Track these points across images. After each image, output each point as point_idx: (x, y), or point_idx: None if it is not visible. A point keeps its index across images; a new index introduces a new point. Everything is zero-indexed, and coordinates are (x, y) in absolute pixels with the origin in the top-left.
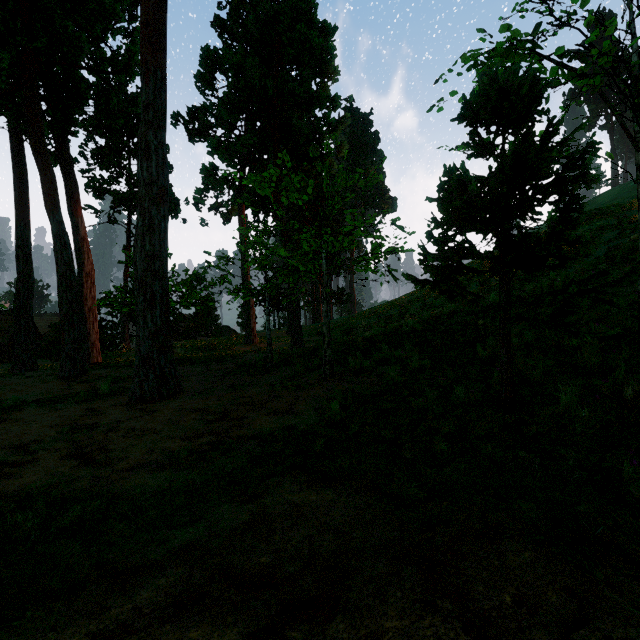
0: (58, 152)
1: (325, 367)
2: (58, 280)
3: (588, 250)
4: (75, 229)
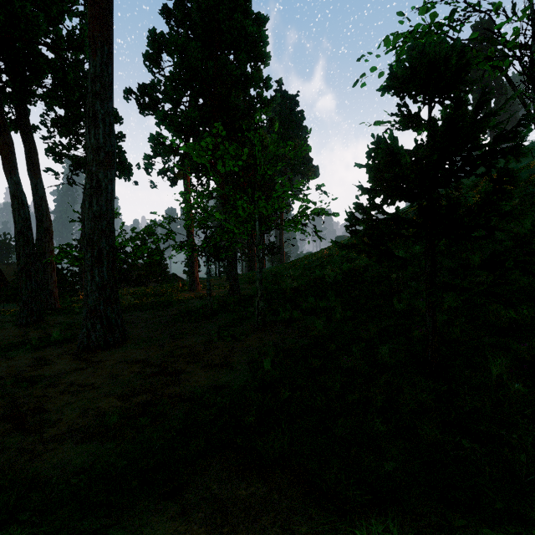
0: (18, 120)
1: (258, 318)
2: (16, 236)
3: (519, 222)
4: (34, 189)
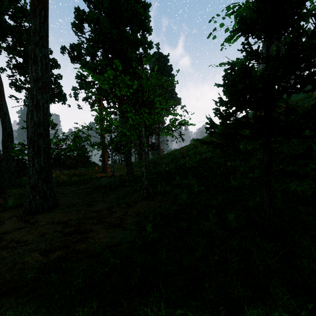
0: None
1: (144, 191)
2: None
3: None
4: (1, 108)
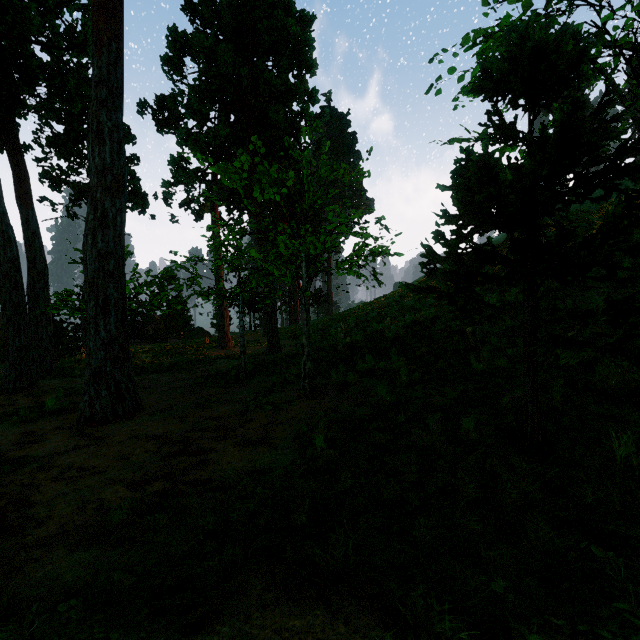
0: (4, 136)
1: (304, 381)
2: (0, 280)
3: None
4: (25, 223)
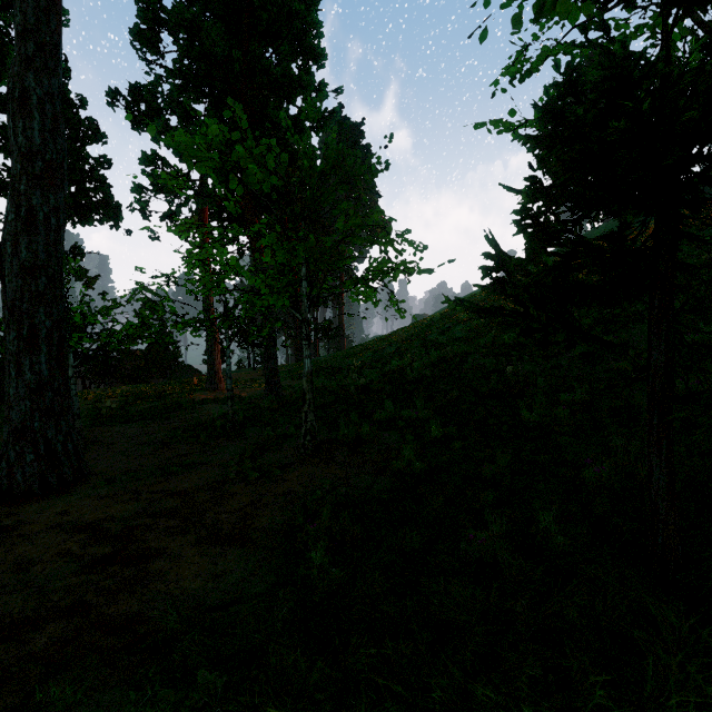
0: None
1: (305, 438)
2: None
3: None
4: None
